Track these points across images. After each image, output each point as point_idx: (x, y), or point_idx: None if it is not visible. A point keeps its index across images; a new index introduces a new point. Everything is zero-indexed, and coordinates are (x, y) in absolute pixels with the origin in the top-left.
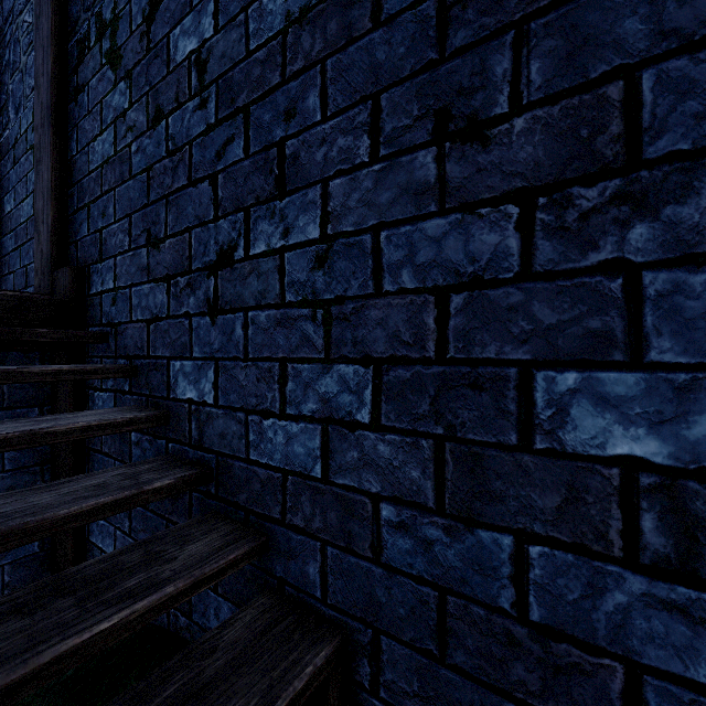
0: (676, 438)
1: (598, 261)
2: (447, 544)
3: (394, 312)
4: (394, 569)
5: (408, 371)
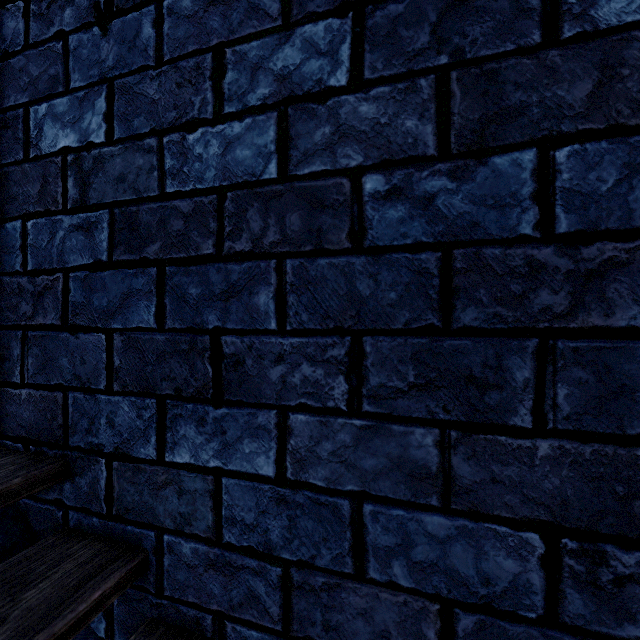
0: (80, 130)
1: (54, 33)
2: None
3: None
4: None
5: None
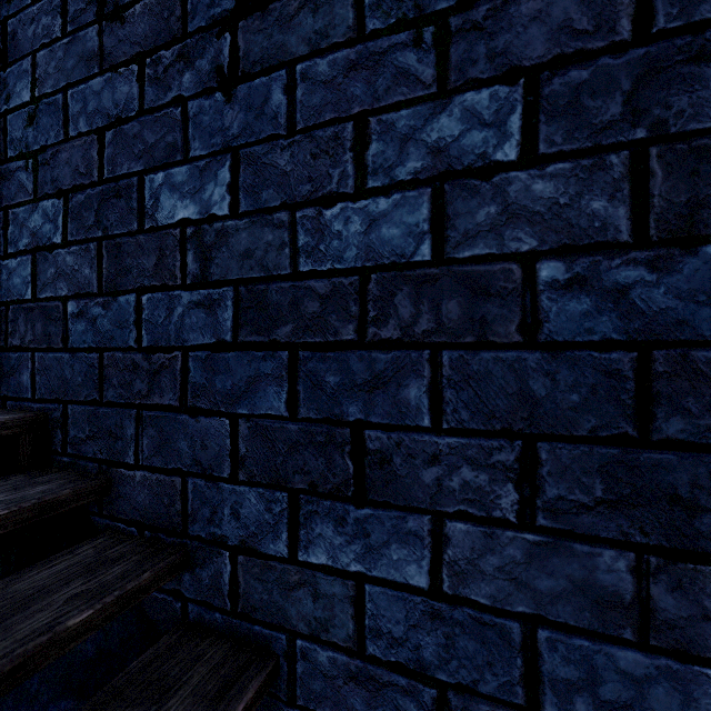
0: (201, 201)
1: (172, 98)
2: (104, 315)
3: (76, 152)
4: (76, 350)
5: (84, 195)
